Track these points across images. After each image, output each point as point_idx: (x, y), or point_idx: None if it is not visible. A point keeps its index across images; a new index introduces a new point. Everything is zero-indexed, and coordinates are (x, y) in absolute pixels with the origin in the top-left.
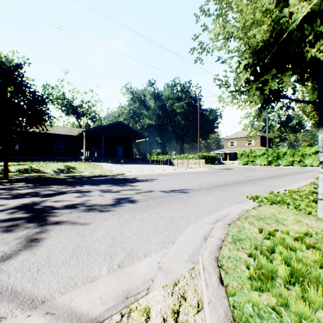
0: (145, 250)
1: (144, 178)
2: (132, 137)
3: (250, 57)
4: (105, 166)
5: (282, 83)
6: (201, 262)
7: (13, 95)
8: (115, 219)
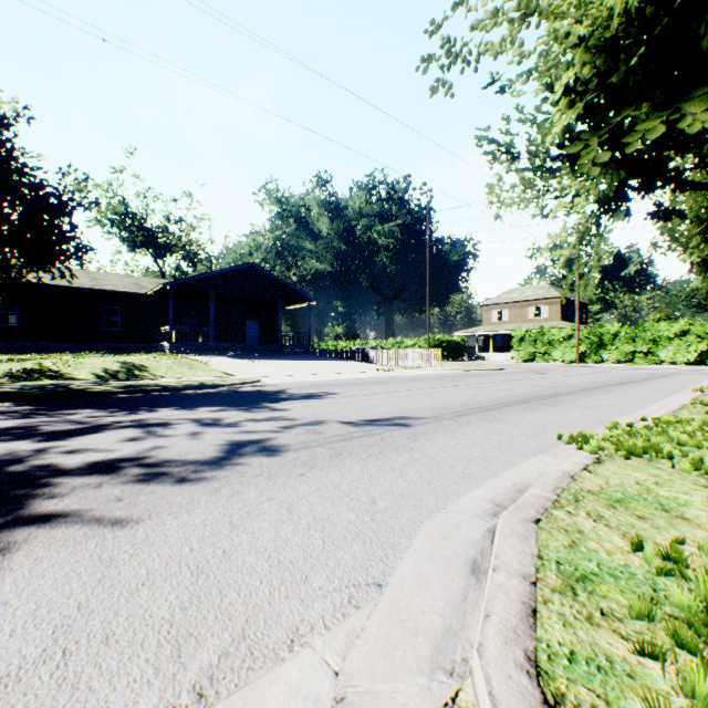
0: (292, 620)
1: (304, 392)
2: (280, 299)
3: (583, 65)
4: (216, 363)
5: (682, 124)
6: (484, 686)
7: None
8: (218, 506)
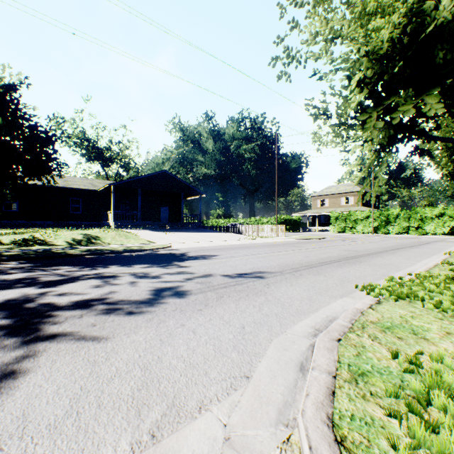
0: (199, 396)
1: (198, 254)
2: (182, 193)
3: (367, 69)
4: (142, 234)
5: (424, 108)
6: (304, 431)
7: (4, 131)
8: (152, 329)
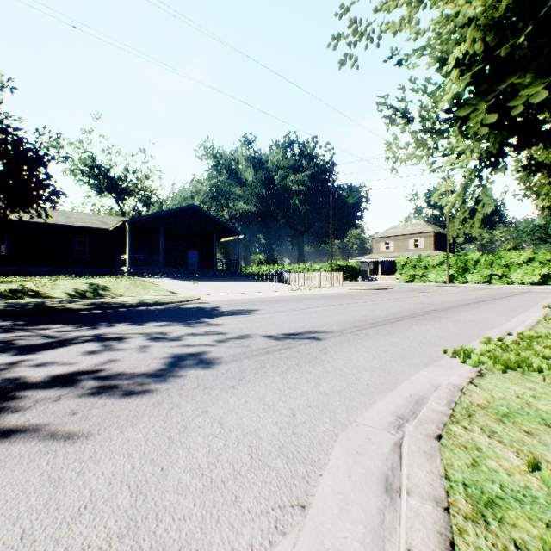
0: (222, 550)
1: (234, 309)
2: (215, 233)
3: (473, 40)
4: (164, 284)
5: None
6: None
7: None
8: (159, 419)
